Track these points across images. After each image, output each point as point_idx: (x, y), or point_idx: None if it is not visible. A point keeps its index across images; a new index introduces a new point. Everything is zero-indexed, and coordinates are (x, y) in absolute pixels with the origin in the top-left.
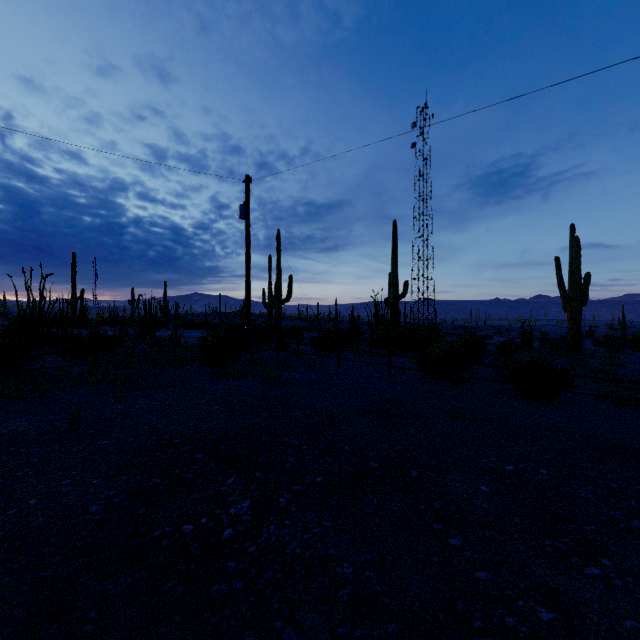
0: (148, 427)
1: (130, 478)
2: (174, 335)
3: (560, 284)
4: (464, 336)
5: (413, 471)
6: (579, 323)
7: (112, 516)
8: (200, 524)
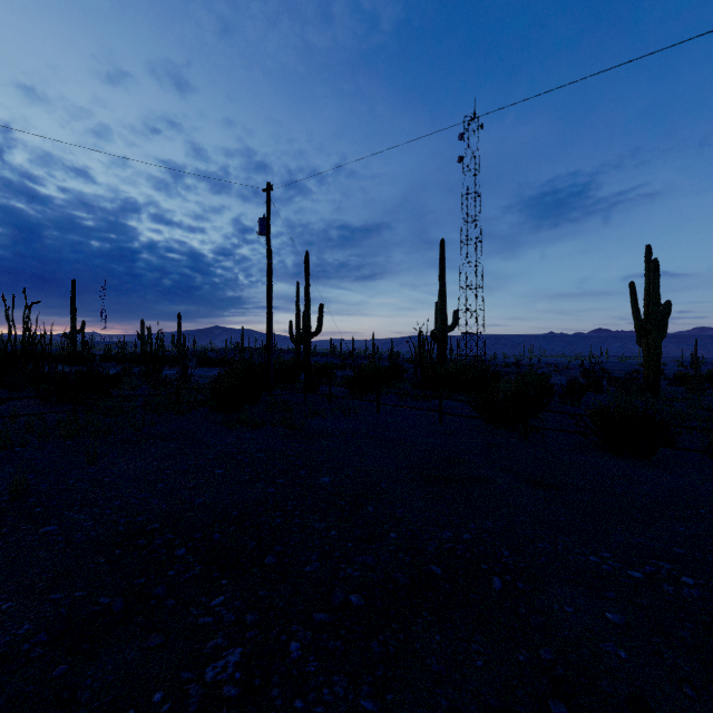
0: (119, 502)
1: (64, 597)
2: (183, 374)
3: (635, 314)
4: (527, 375)
5: (494, 580)
6: (658, 360)
7: (4, 685)
8: (148, 707)
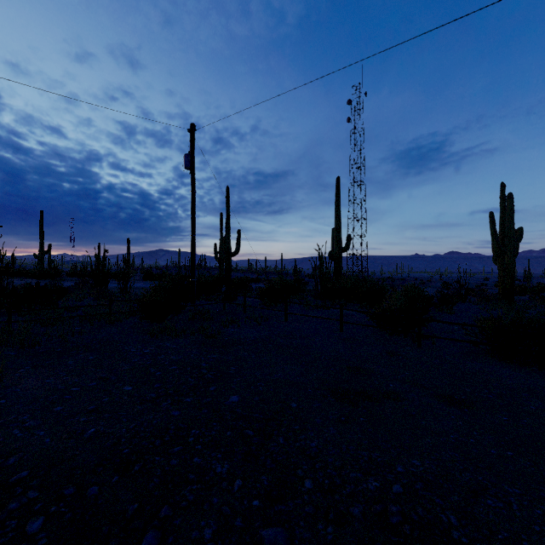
0: None
1: None
2: (124, 287)
3: (494, 238)
4: (410, 288)
5: None
6: (512, 275)
7: None
8: None
